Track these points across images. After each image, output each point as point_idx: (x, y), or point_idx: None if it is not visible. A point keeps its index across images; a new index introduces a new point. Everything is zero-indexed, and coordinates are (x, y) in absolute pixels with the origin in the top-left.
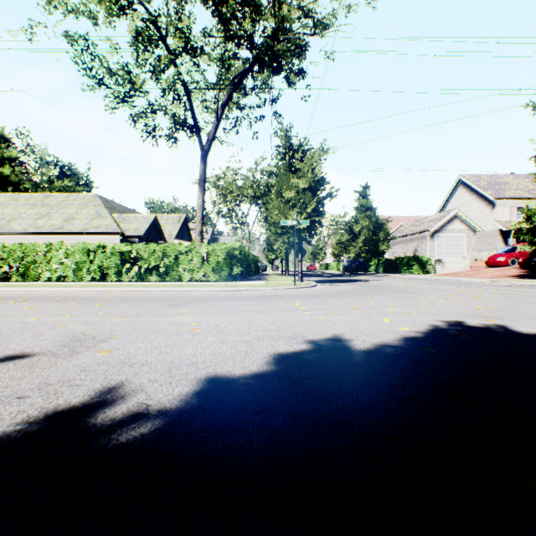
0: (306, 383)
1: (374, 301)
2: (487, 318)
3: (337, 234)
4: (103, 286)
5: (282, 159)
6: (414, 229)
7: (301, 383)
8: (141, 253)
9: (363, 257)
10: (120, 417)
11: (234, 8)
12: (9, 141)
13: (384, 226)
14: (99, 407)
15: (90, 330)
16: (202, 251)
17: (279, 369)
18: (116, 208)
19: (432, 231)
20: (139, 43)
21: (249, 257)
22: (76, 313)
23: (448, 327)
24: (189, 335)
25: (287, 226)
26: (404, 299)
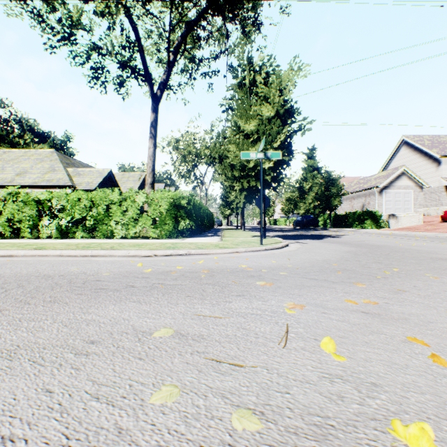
0: None
1: None
2: None
3: (286, 192)
4: None
5: (240, 86)
6: (360, 186)
7: None
8: (63, 202)
9: (310, 213)
10: None
11: None
12: None
13: (337, 182)
14: None
15: None
16: (139, 200)
17: None
18: (75, 165)
19: (381, 187)
20: None
21: (203, 210)
22: None
23: None
24: None
25: (247, 167)
26: None
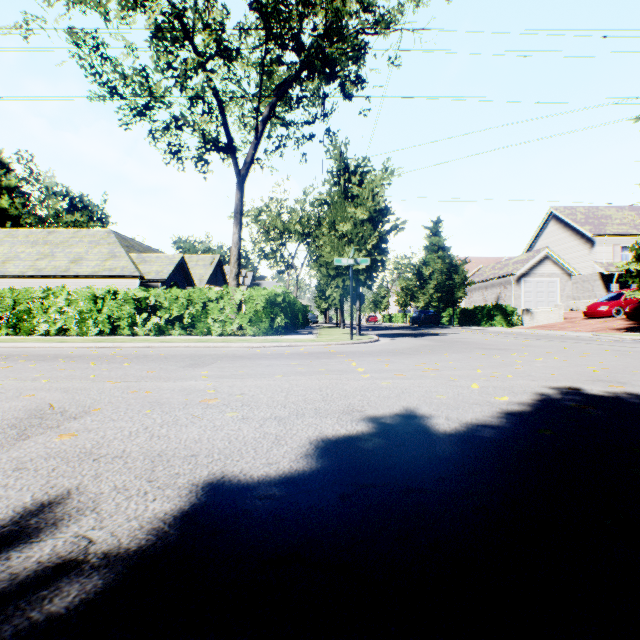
0: (364, 496)
1: (454, 360)
2: (611, 383)
3: (402, 279)
4: (111, 340)
5: (336, 184)
6: (496, 272)
7: (357, 496)
8: (161, 300)
9: (434, 307)
10: (28, 571)
11: (278, 1)
12: (8, 166)
13: (461, 269)
14: (3, 546)
15: (65, 400)
16: (236, 298)
17: (322, 468)
18: (135, 247)
19: (518, 275)
20: (159, 42)
21: (296, 306)
22: (59, 376)
23: (562, 397)
24: (200, 408)
25: (342, 267)
26: (491, 357)
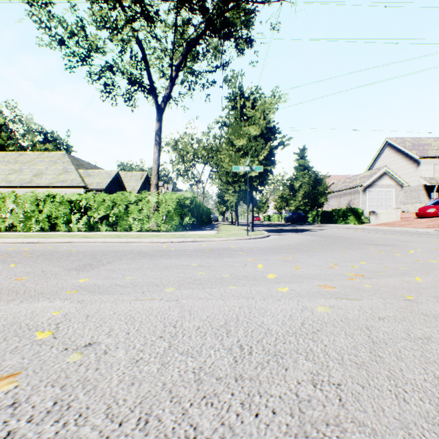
0: None
1: (362, 260)
2: None
3: (278, 190)
4: (41, 236)
5: (233, 108)
6: (347, 184)
7: None
8: (91, 202)
9: (301, 210)
10: None
11: None
12: None
13: (323, 181)
14: None
15: None
16: (152, 201)
17: None
18: (84, 166)
19: (364, 186)
20: None
21: (202, 208)
22: None
23: None
24: None
25: (238, 175)
26: (394, 255)
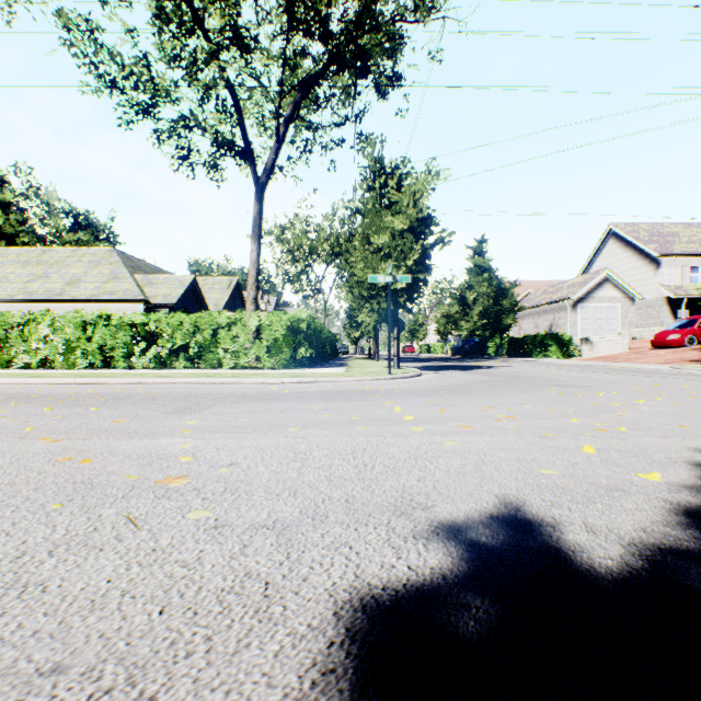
0: None
1: (529, 403)
2: None
3: (443, 305)
4: (97, 375)
5: (370, 189)
6: (548, 296)
7: None
8: (163, 326)
9: (478, 335)
10: None
11: None
12: (2, 179)
13: (510, 292)
14: None
15: None
16: (251, 324)
17: None
18: (142, 268)
19: (574, 299)
20: (162, 23)
21: (323, 334)
22: None
23: None
24: (150, 498)
25: (377, 286)
26: (574, 398)
